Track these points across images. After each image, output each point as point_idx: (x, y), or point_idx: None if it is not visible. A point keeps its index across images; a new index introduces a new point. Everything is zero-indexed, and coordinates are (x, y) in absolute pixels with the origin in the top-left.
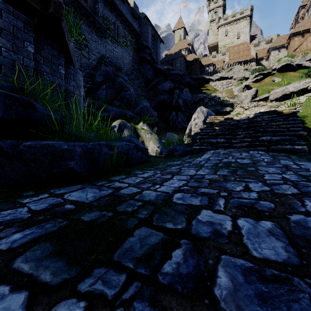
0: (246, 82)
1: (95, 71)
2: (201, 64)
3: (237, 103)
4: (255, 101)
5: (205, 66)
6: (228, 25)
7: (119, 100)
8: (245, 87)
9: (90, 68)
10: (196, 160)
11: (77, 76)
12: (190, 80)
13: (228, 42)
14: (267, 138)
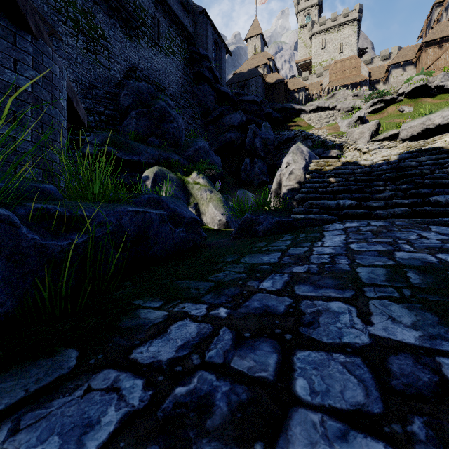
0: (360, 112)
1: (119, 89)
2: (287, 89)
3: (349, 143)
4: (376, 140)
5: (293, 92)
6: (326, 33)
7: (159, 136)
8: (358, 120)
9: (111, 84)
10: (316, 252)
11: (46, 61)
12: (271, 111)
13: (326, 57)
14: (448, 199)
